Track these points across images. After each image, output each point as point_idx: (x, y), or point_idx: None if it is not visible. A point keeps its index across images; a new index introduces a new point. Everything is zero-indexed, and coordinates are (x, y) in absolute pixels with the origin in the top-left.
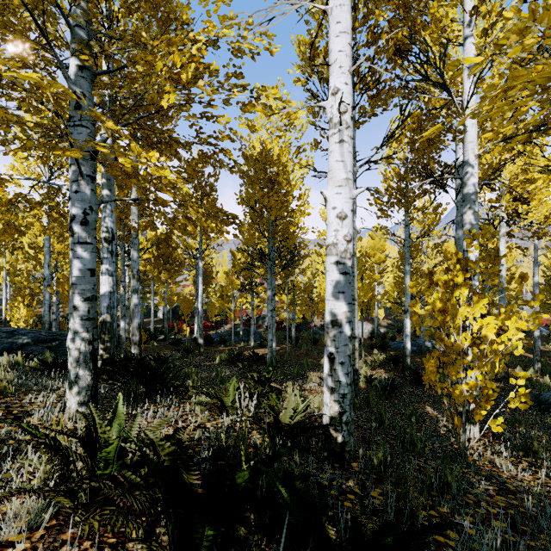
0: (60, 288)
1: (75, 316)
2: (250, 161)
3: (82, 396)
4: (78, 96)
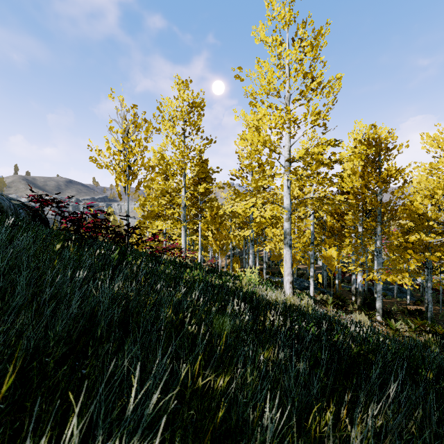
0: (307, 261)
1: (379, 298)
2: (417, 222)
3: (380, 316)
4: (380, 251)
